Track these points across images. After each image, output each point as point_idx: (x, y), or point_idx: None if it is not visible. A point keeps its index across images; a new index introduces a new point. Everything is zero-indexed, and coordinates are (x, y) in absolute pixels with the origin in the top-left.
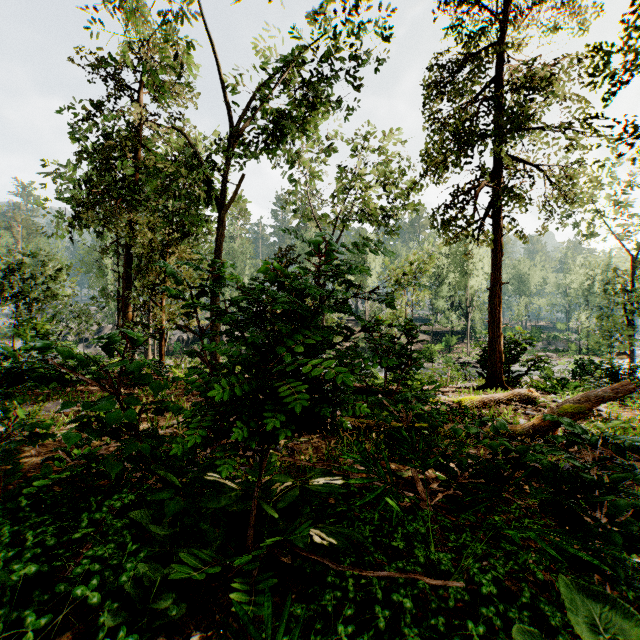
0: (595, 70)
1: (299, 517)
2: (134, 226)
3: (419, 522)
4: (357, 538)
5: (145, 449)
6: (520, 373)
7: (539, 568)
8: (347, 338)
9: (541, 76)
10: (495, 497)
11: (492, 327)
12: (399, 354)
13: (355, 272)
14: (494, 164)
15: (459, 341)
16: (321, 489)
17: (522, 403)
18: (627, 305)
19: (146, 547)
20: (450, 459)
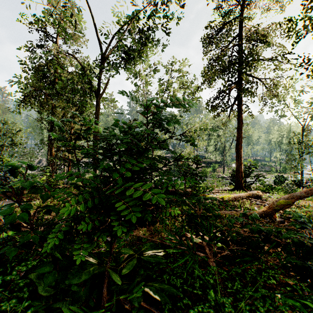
0: (289, 30)
1: (136, 277)
2: (55, 107)
3: (209, 275)
4: (173, 292)
5: (33, 239)
6: (249, 182)
7: (286, 308)
8: (166, 165)
9: (261, 34)
10: (254, 259)
11: (237, 159)
12: (192, 173)
13: (171, 124)
14: (238, 78)
15: (219, 166)
16: (150, 259)
17: (254, 198)
18: (300, 149)
19: (36, 302)
20: (226, 236)
